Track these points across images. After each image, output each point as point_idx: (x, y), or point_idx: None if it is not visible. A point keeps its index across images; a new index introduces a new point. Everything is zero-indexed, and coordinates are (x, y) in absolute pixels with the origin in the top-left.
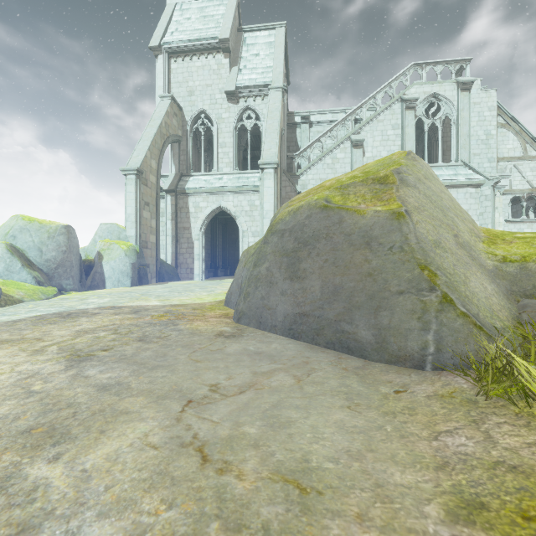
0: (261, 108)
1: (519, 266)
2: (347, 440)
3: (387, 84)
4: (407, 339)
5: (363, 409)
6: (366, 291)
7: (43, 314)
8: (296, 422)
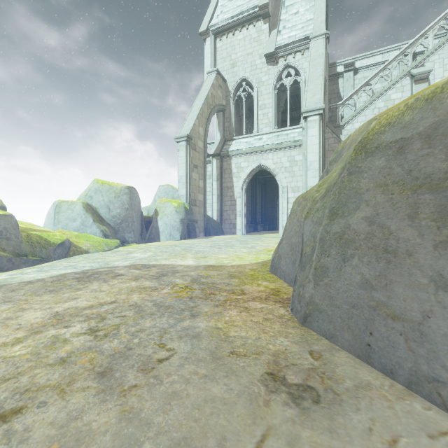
0: (301, 63)
1: None
2: None
3: None
4: None
5: None
6: None
7: (71, 272)
8: None
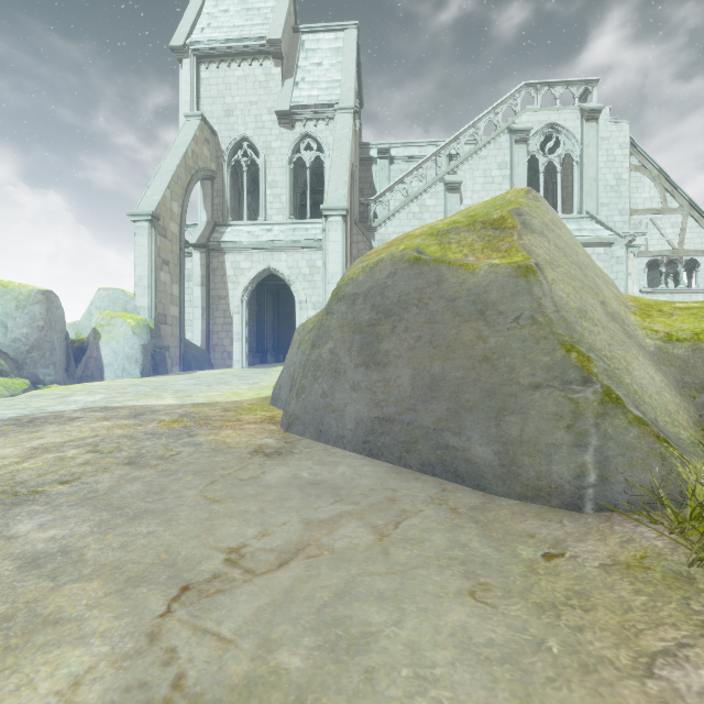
0: (325, 136)
1: (691, 347)
2: (483, 683)
3: (491, 109)
4: (551, 461)
5: (499, 597)
6: (481, 383)
7: None
8: (380, 636)
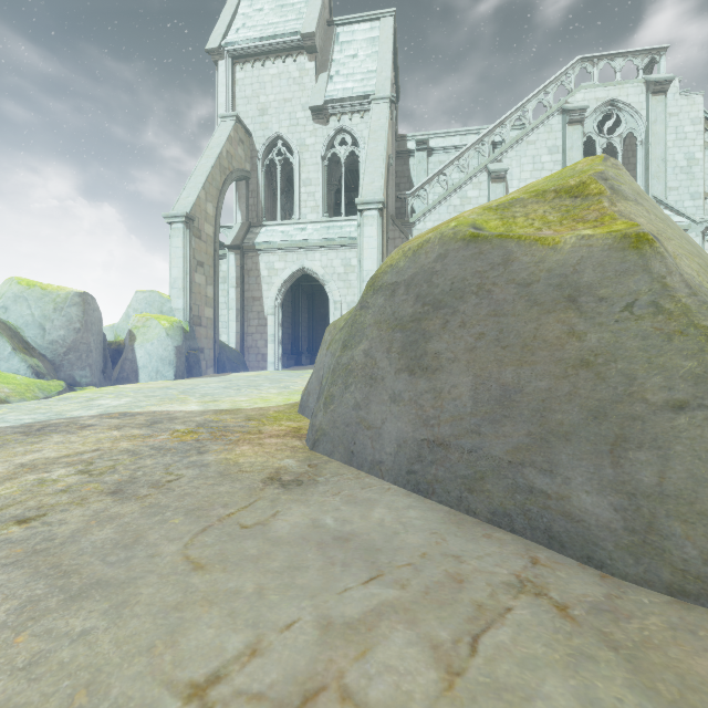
0: (360, 129)
1: None
2: None
3: (541, 88)
4: None
5: None
6: (580, 399)
7: (3, 427)
8: None
